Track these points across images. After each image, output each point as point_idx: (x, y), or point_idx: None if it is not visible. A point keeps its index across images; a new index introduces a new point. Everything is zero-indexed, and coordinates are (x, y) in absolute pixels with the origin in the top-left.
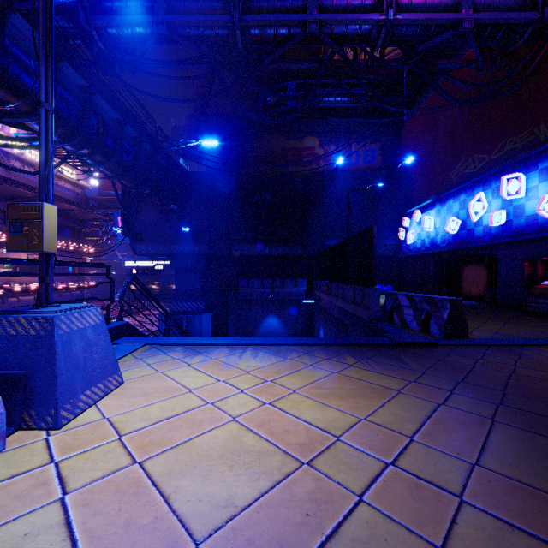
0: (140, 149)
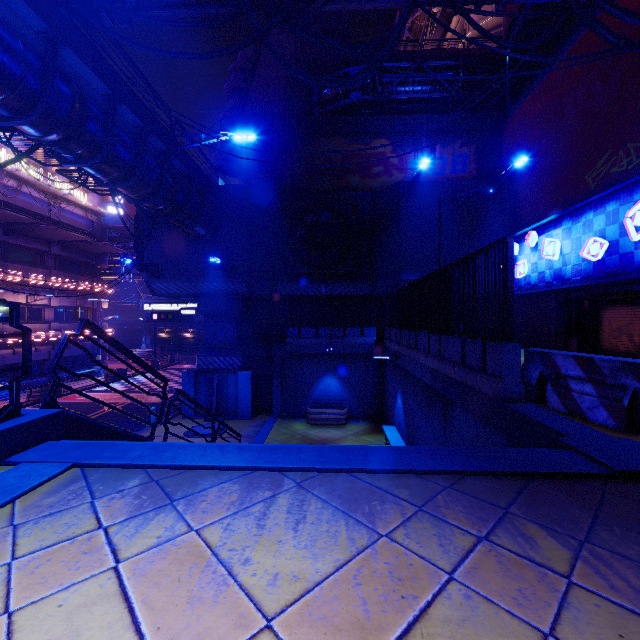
0: (148, 147)
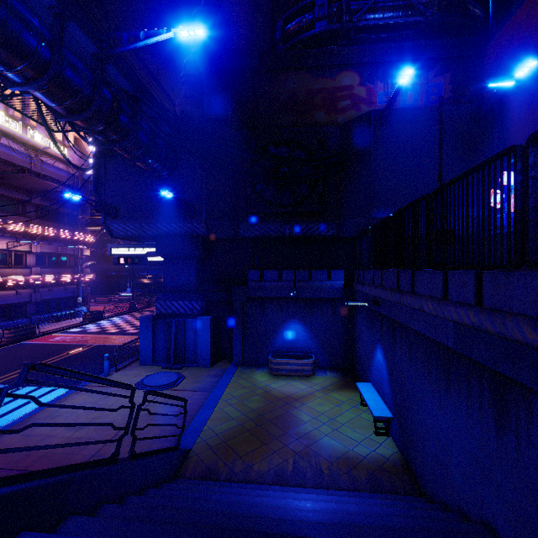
0: (78, 49)
